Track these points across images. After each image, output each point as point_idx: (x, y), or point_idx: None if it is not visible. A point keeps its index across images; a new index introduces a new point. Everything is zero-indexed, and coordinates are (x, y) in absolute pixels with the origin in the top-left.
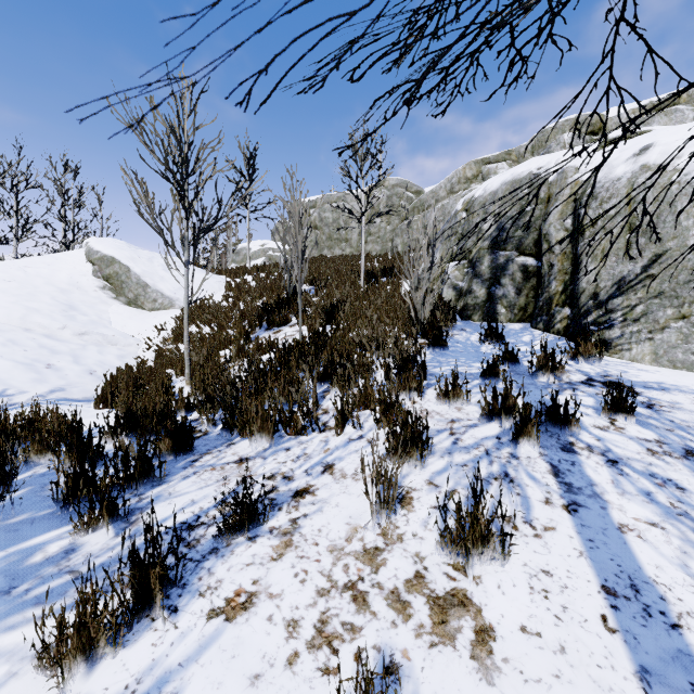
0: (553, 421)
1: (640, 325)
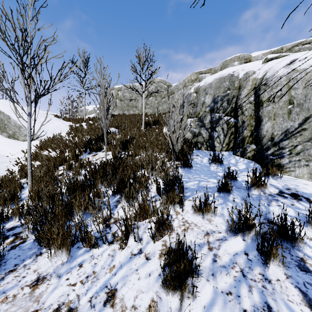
0: (283, 237)
1: (300, 157)
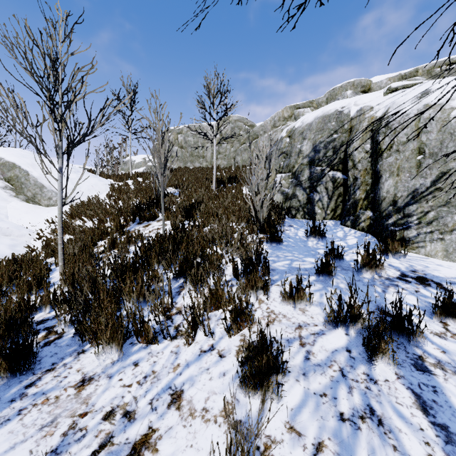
0: (397, 330)
1: (432, 228)
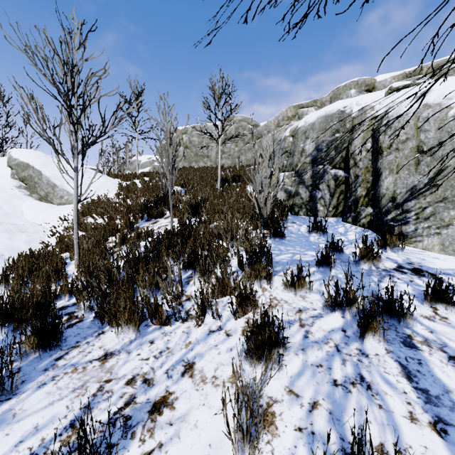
0: (389, 313)
1: (429, 223)
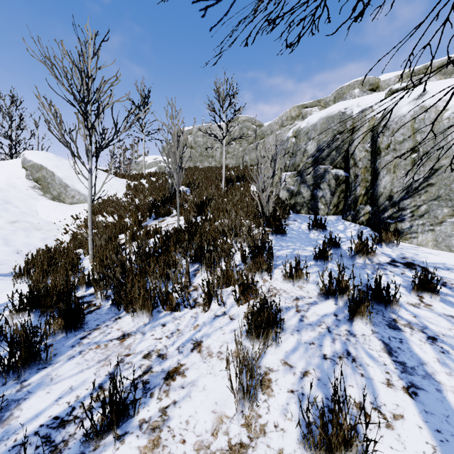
0: (377, 300)
1: (424, 220)
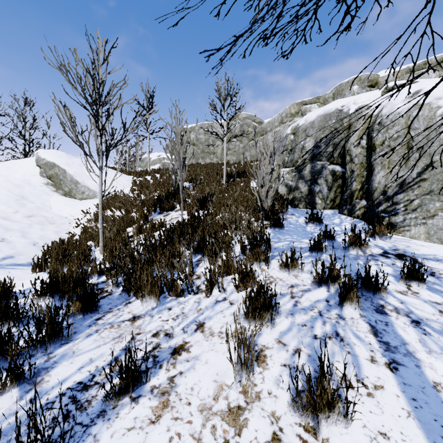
0: (367, 287)
1: (417, 213)
